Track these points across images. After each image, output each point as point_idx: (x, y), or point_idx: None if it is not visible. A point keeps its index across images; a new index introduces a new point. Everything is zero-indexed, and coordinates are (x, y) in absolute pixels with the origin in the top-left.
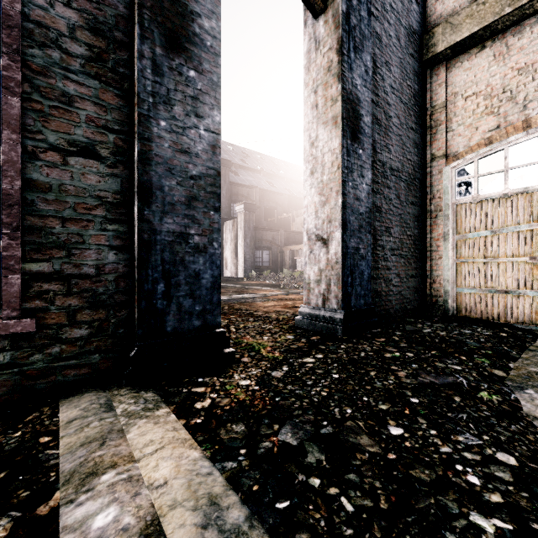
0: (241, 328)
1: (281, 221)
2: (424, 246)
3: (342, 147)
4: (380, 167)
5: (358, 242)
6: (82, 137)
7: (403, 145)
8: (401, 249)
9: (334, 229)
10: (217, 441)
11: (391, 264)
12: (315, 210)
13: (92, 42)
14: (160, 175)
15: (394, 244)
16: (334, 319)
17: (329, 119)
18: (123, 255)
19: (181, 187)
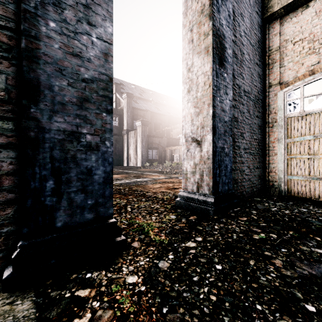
0: (135, 208)
1: (164, 132)
2: (264, 147)
3: (212, 70)
4: (237, 89)
5: (223, 143)
6: None
7: (252, 75)
8: (250, 148)
9: (206, 133)
10: None
11: (244, 159)
12: (191, 119)
13: None
14: (49, 74)
15: (246, 145)
16: (206, 202)
17: (202, 50)
18: (9, 152)
19: (73, 89)
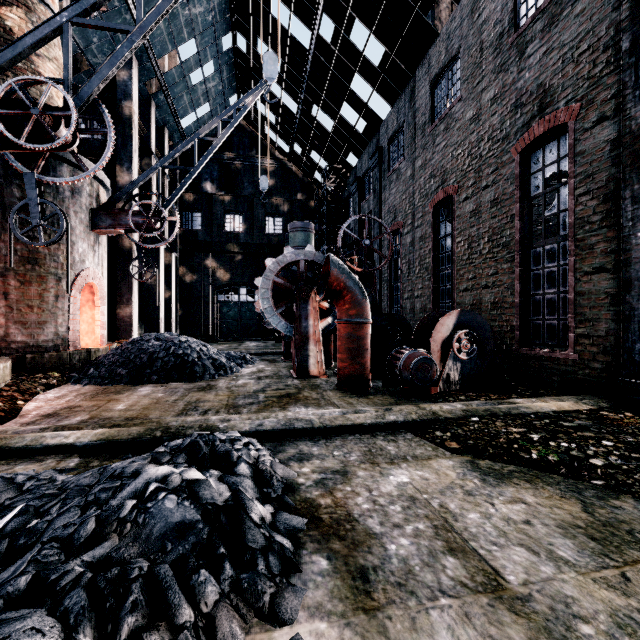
0: None
1: None
2: None
3: None
4: None
5: None
6: (598, 262)
7: None
8: None
9: None
10: (566, 412)
11: None
12: None
13: (602, 209)
14: (637, 270)
15: None
16: None
17: None
18: (620, 324)
19: None
